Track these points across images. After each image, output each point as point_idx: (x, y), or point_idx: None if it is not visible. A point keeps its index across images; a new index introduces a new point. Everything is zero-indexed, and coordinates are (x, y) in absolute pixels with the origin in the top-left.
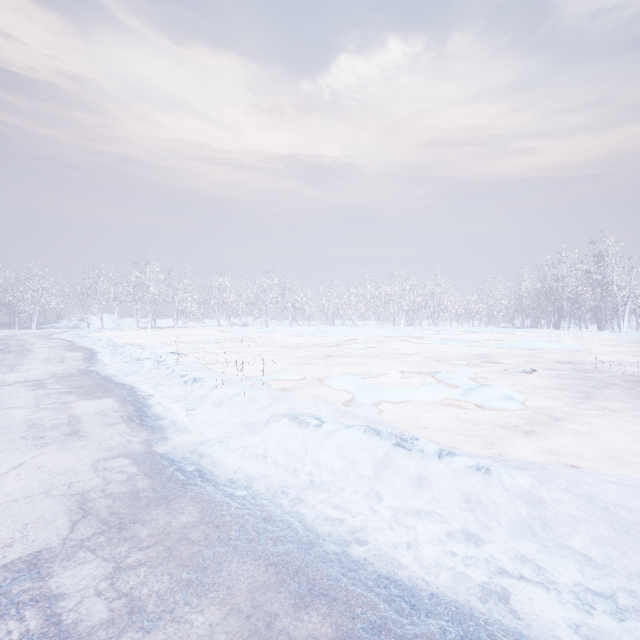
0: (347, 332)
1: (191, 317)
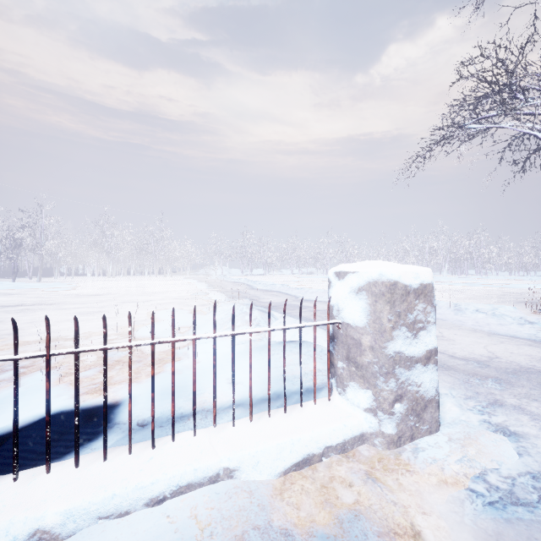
0: None
1: (274, 268)
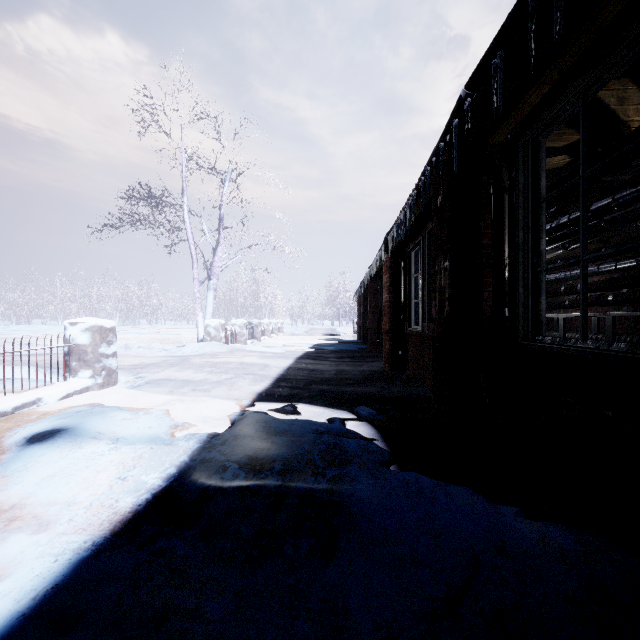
0: (42, 329)
1: None
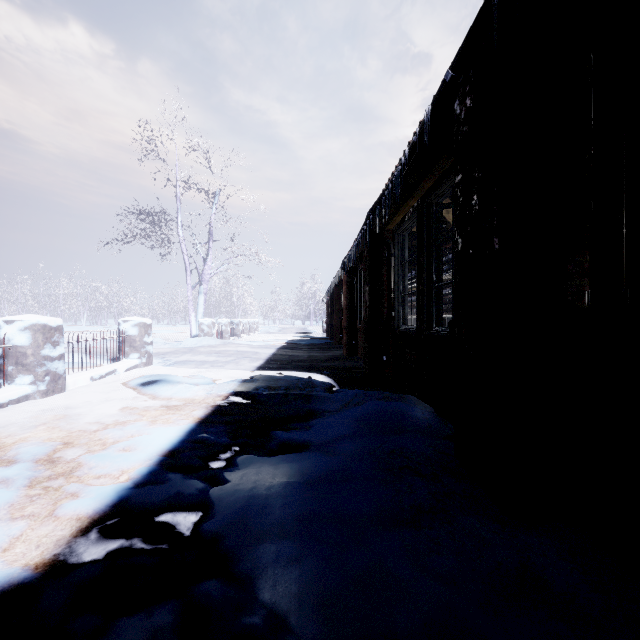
0: None
1: None
